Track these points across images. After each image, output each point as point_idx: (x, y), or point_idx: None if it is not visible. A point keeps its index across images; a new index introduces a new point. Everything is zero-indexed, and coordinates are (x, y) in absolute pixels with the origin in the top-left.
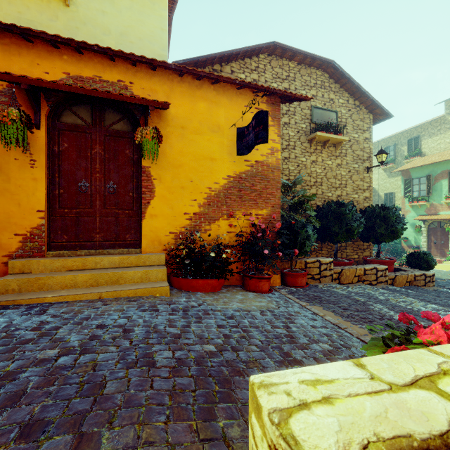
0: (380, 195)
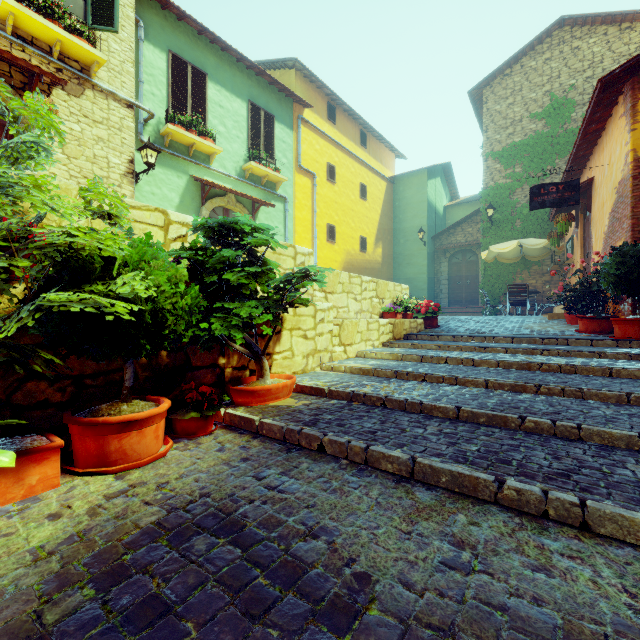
0: None
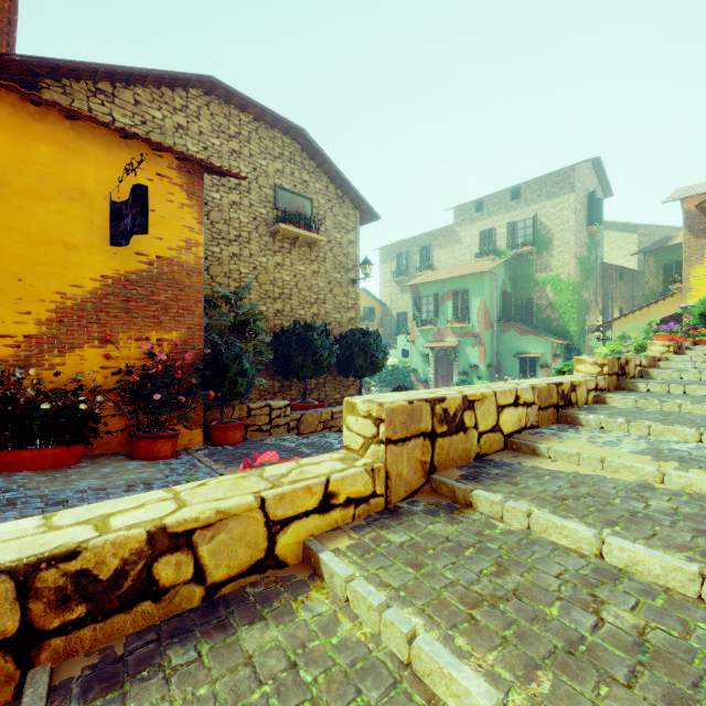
0: (393, 314)
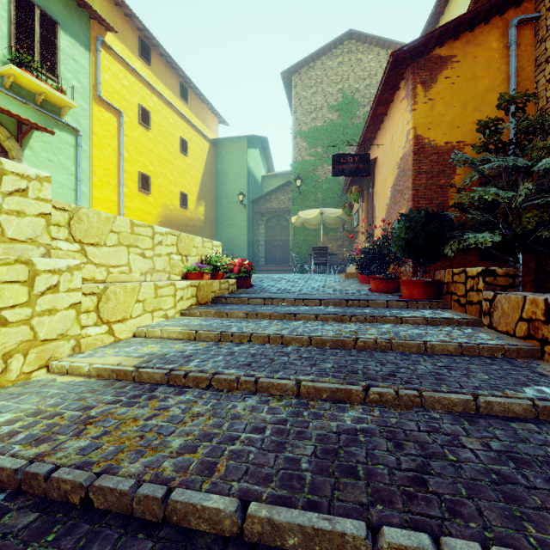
0: None
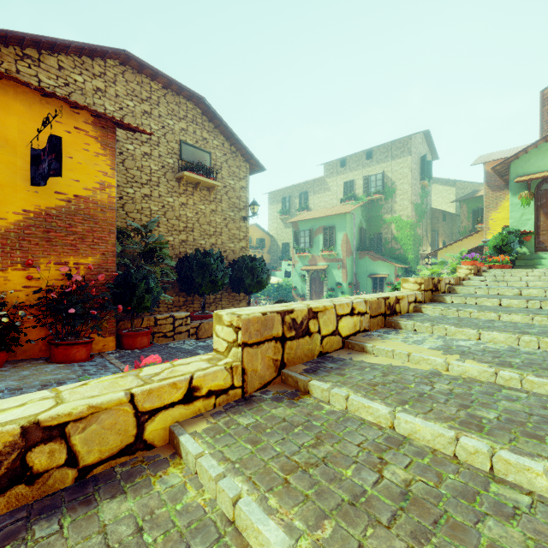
0: (279, 244)
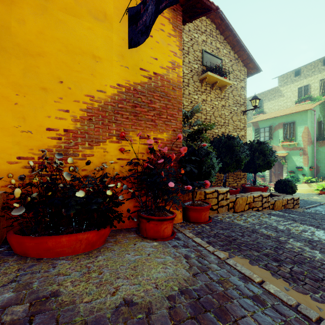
0: None
